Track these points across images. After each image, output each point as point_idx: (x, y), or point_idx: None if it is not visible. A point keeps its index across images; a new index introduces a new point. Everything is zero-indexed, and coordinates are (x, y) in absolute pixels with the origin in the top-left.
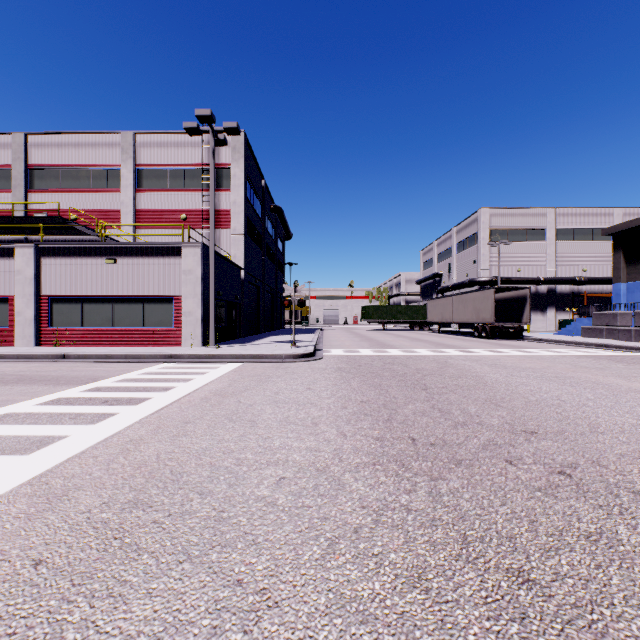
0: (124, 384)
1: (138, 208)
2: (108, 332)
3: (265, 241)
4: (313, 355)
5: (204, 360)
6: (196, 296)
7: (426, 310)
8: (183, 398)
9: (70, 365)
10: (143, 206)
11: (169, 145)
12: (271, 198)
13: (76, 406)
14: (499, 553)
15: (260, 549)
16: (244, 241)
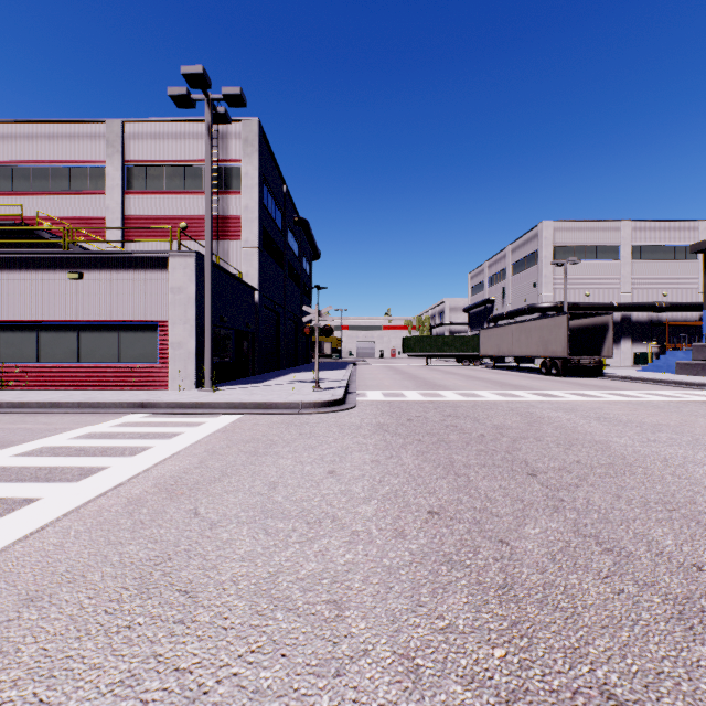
0: (25, 461)
1: (127, 215)
2: (72, 369)
3: (287, 258)
4: (343, 402)
5: (188, 411)
6: (188, 322)
7: (477, 341)
8: (94, 501)
9: None
10: (133, 212)
11: (166, 137)
12: (295, 208)
13: None
14: None
15: None
16: (258, 255)
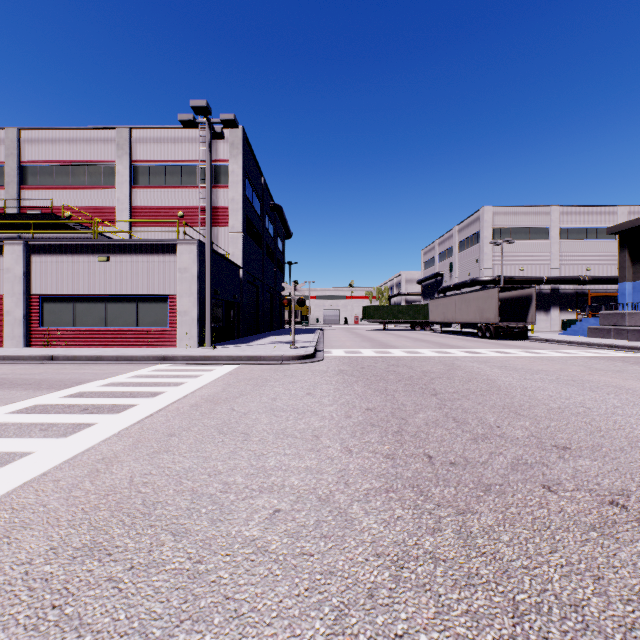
0: (110, 389)
1: (134, 205)
2: (101, 332)
3: (264, 240)
4: (313, 356)
5: (199, 362)
6: (192, 295)
7: (428, 310)
8: (171, 405)
9: (57, 367)
10: (139, 203)
11: (166, 141)
12: (270, 196)
13: (51, 415)
14: (566, 633)
15: (244, 626)
16: (242, 239)
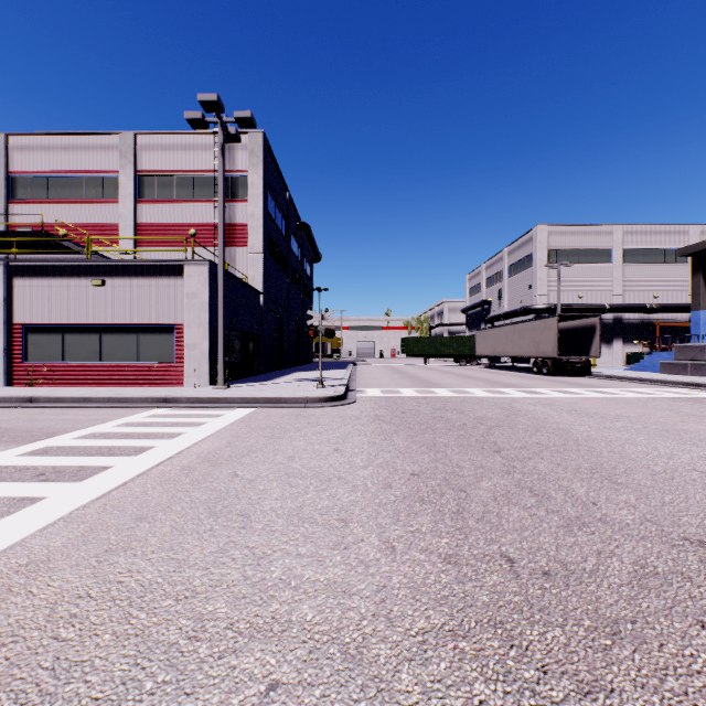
0: (86, 442)
1: (139, 222)
2: (95, 369)
3: (289, 262)
4: (344, 397)
5: (206, 405)
6: (202, 325)
7: (474, 342)
8: (156, 467)
9: (34, 412)
10: (145, 220)
11: (175, 148)
12: (297, 213)
13: None
14: None
15: None
16: (263, 261)
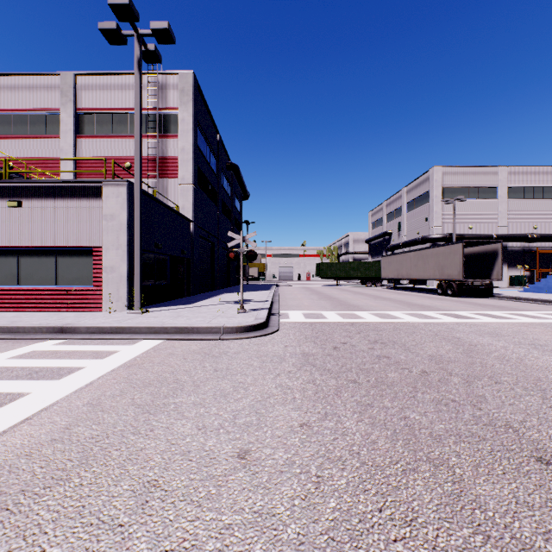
0: None
1: (79, 156)
2: (11, 292)
3: (220, 196)
4: (265, 324)
5: (106, 336)
6: (120, 247)
7: (378, 267)
8: None
9: None
10: (84, 153)
11: (112, 88)
12: (227, 155)
13: None
14: None
15: None
16: (193, 191)
